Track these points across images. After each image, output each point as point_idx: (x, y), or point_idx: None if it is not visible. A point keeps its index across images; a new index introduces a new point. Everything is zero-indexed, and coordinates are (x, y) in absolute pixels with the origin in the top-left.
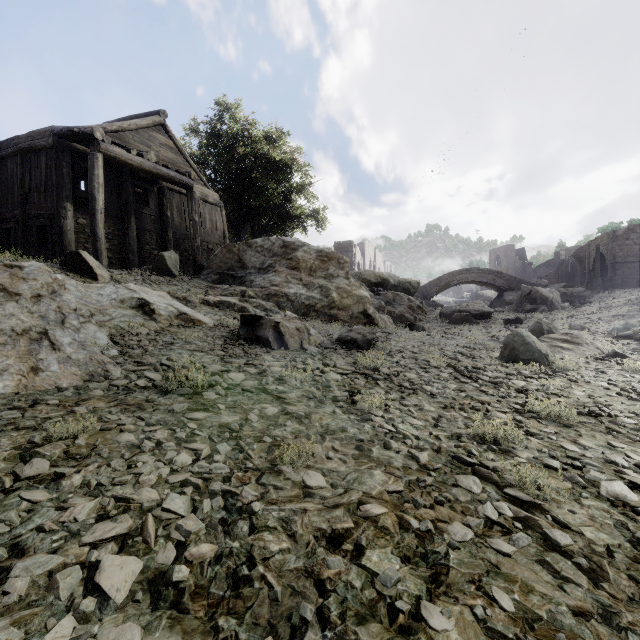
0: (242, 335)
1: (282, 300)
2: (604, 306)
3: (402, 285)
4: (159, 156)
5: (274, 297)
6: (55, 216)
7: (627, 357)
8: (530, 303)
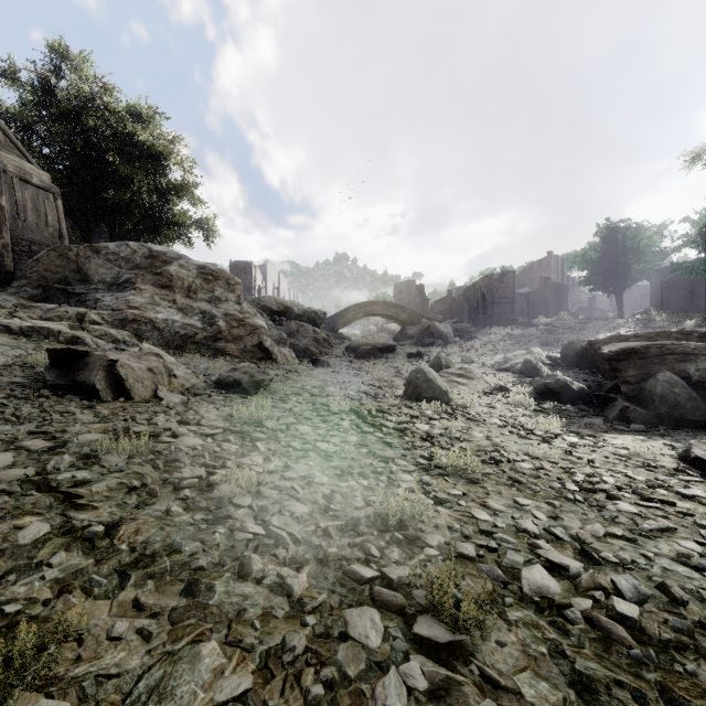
0: (49, 381)
1: (145, 328)
2: (486, 341)
3: (307, 315)
4: None
5: (132, 324)
6: None
7: (509, 390)
8: (429, 337)
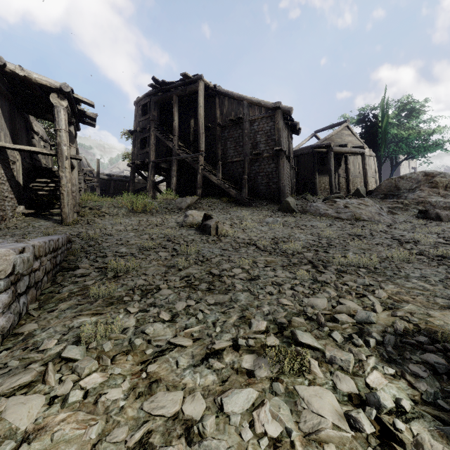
0: (419, 217)
1: (426, 205)
2: None
3: None
4: (344, 141)
5: (421, 203)
6: (312, 178)
7: None
8: None
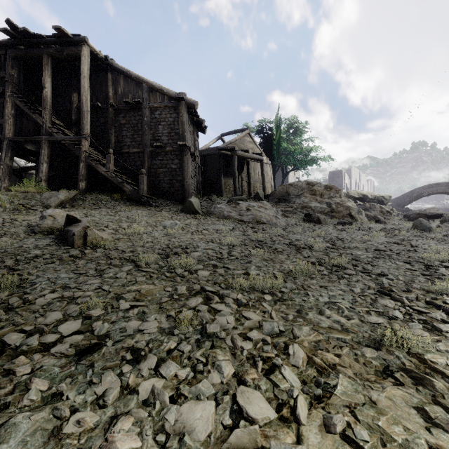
0: (306, 220)
1: (309, 209)
2: None
3: (377, 198)
4: (247, 147)
5: (305, 208)
6: (218, 180)
7: None
8: None
